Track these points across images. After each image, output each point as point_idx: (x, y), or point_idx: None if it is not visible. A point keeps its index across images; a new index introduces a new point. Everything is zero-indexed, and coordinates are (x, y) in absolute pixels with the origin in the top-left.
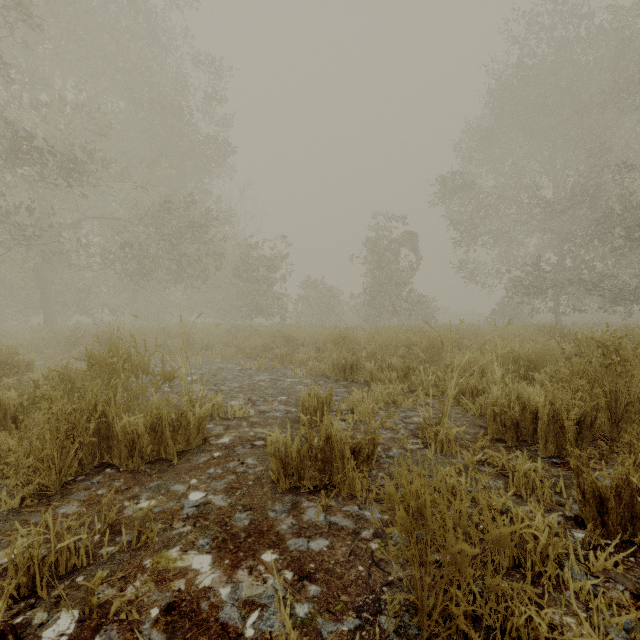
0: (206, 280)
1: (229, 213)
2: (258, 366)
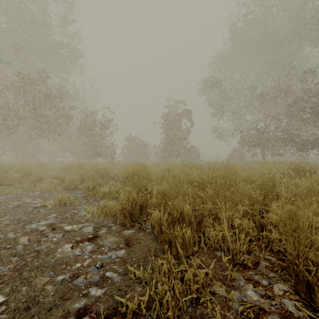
0: (58, 133)
1: (84, 97)
2: (58, 202)
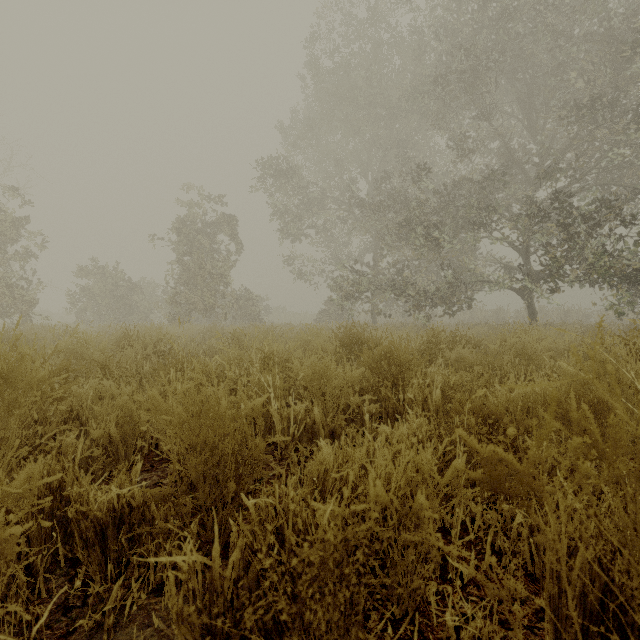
0: None
1: None
2: None
